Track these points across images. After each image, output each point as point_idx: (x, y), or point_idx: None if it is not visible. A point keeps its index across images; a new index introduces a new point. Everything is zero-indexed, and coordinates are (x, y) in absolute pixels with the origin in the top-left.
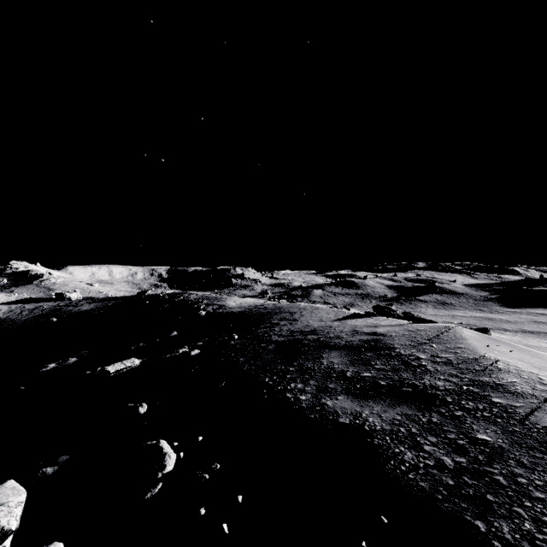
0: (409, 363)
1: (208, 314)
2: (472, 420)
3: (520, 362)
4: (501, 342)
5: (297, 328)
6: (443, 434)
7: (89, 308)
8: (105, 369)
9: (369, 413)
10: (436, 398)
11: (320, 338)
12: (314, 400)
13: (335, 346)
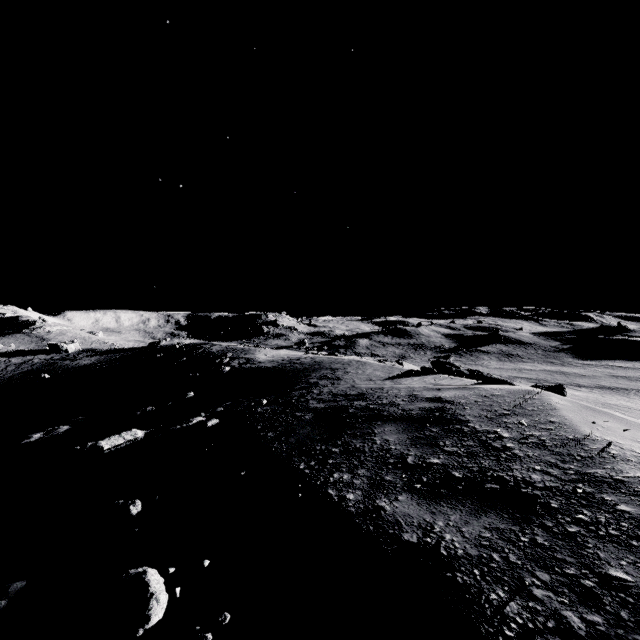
0: (489, 444)
1: (232, 369)
2: (595, 543)
3: (636, 444)
4: (601, 413)
5: (340, 390)
6: (557, 567)
7: (89, 362)
8: (98, 445)
9: (444, 525)
10: (535, 502)
11: (370, 404)
12: (365, 501)
13: (390, 417)
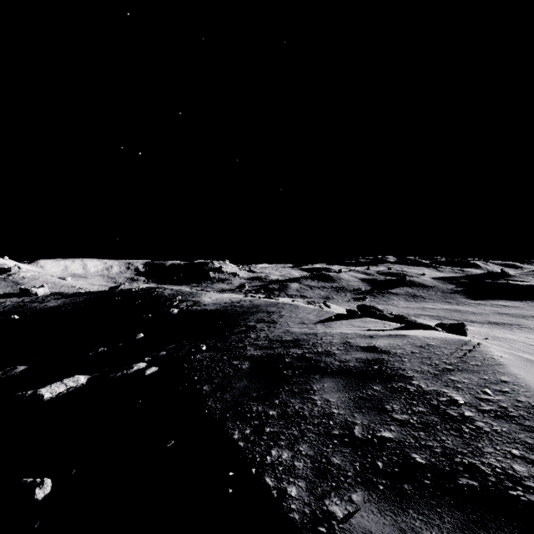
0: (444, 412)
1: (180, 311)
2: None
3: None
4: None
5: (276, 335)
6: None
7: (56, 304)
8: (37, 393)
9: None
10: None
11: (306, 353)
12: (311, 501)
13: (327, 369)
